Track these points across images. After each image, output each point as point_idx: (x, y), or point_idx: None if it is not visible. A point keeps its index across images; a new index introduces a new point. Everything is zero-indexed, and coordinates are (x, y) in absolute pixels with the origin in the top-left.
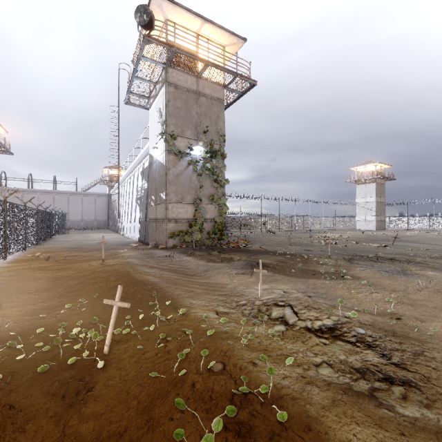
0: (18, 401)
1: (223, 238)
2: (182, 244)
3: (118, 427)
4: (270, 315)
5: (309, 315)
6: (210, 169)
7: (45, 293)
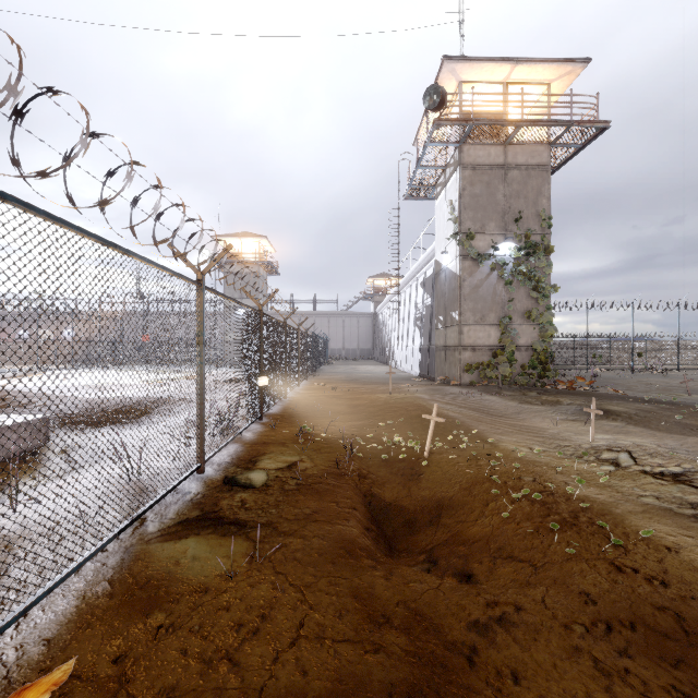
0: (375, 471)
1: (547, 375)
2: (482, 381)
3: (448, 494)
4: (598, 457)
5: (650, 460)
6: (525, 273)
7: (353, 415)
